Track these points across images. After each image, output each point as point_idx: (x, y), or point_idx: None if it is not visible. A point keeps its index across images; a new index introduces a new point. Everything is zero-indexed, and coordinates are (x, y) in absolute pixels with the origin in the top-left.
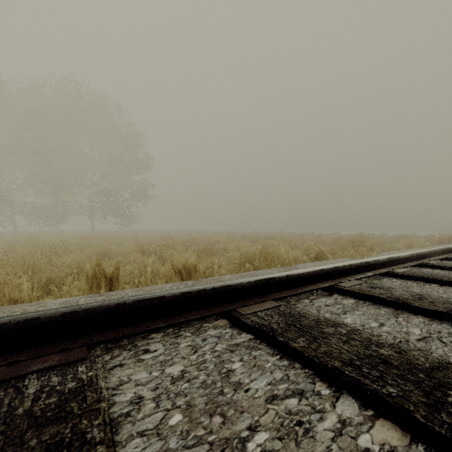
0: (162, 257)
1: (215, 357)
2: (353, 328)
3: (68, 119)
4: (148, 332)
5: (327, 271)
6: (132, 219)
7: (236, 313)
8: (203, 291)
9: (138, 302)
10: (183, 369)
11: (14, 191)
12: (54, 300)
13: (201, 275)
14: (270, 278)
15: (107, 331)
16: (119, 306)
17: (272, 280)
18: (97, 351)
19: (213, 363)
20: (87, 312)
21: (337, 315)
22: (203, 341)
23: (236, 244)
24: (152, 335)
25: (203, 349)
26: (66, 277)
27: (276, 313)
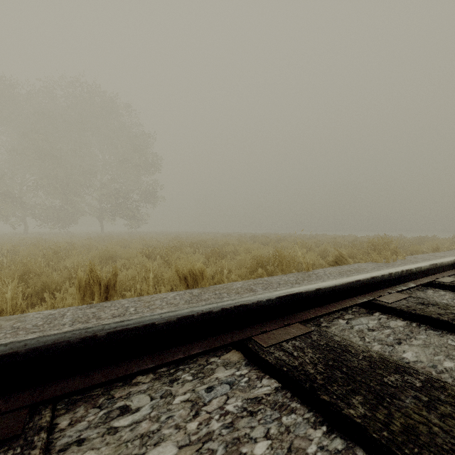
0: (167, 260)
1: (224, 428)
2: (429, 377)
3: (77, 120)
4: (129, 377)
5: (364, 282)
6: (141, 220)
7: (253, 343)
8: (208, 314)
9: (114, 334)
10: (174, 454)
11: (25, 193)
12: (37, 313)
13: (209, 281)
14: (296, 294)
15: (68, 378)
16: (85, 341)
17: (298, 295)
18: (43, 417)
19: (222, 443)
20: (35, 353)
21: (390, 346)
22: (207, 392)
23: (246, 247)
24: (136, 377)
25: (207, 408)
26: (65, 282)
27: (308, 346)
